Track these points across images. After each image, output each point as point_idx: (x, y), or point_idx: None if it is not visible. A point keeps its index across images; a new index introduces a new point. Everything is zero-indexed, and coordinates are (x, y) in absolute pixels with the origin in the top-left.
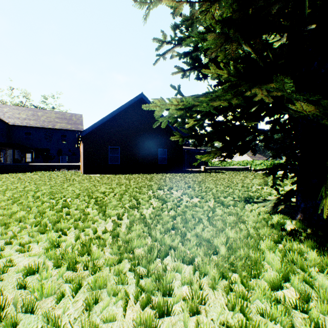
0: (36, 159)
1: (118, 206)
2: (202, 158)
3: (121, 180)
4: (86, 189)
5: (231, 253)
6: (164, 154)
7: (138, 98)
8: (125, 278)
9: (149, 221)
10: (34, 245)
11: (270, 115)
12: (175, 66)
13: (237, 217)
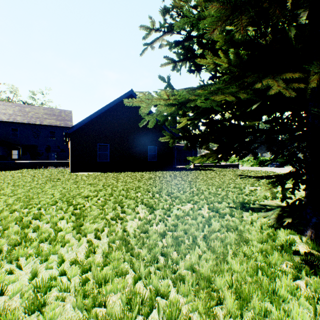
0: (23, 155)
1: (99, 218)
2: (194, 159)
3: (108, 180)
4: (67, 193)
5: (242, 306)
6: (154, 151)
7: (128, 95)
8: None
9: (133, 243)
10: None
11: (270, 113)
12: (165, 57)
13: (238, 233)
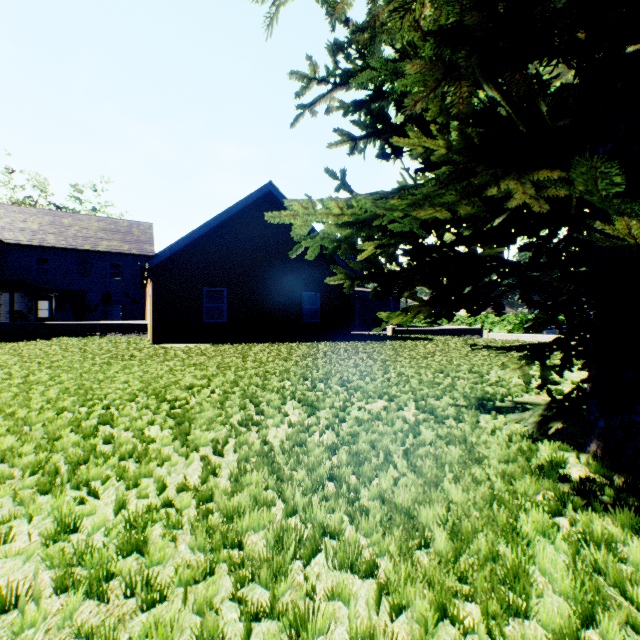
0: (59, 311)
1: (217, 422)
2: (390, 318)
3: (227, 358)
4: (154, 380)
5: (459, 547)
6: (315, 302)
7: (263, 192)
8: (217, 626)
9: (281, 460)
10: (21, 525)
11: (530, 233)
12: (336, 130)
13: (465, 447)
